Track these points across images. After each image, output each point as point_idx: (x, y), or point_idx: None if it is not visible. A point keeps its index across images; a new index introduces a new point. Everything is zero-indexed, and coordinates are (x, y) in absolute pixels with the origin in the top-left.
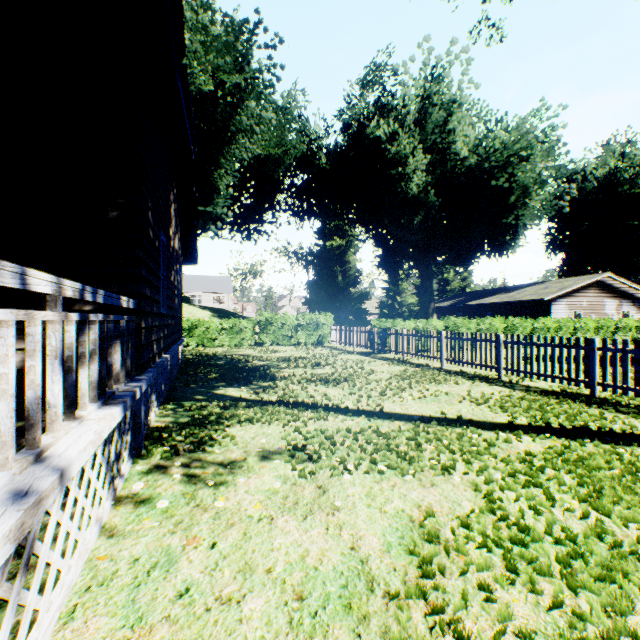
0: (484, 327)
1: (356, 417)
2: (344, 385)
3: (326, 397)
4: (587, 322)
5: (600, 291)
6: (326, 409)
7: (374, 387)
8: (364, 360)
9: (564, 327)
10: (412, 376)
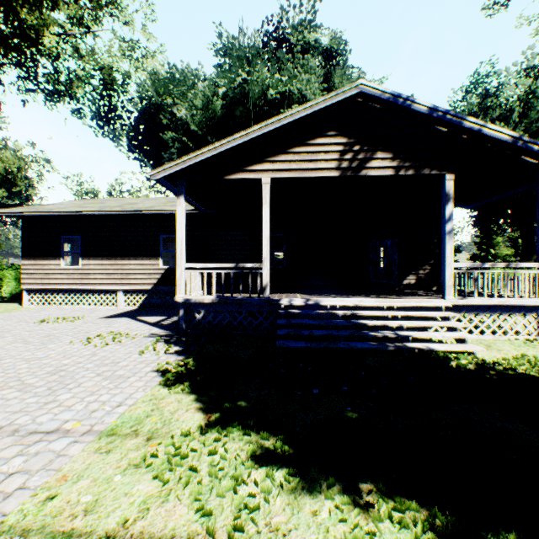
0: None
1: None
2: None
3: None
4: None
5: None
6: None
7: None
8: None
9: None
10: None
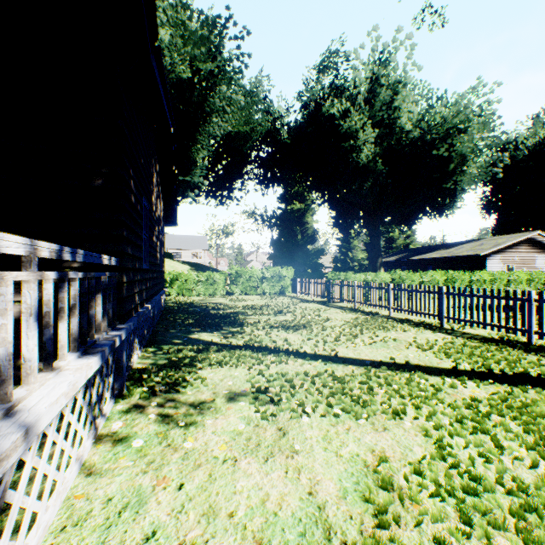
0: (426, 279)
1: (313, 361)
2: (303, 331)
3: (287, 342)
4: (519, 275)
5: (531, 247)
6: (287, 353)
7: (329, 333)
8: (320, 308)
9: (498, 279)
10: (363, 323)
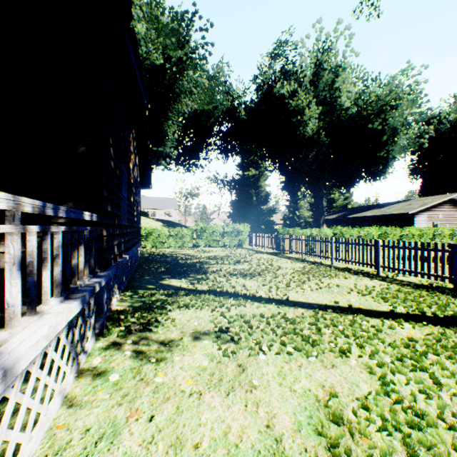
0: (363, 234)
1: (268, 304)
2: (258, 278)
3: (244, 288)
4: (443, 230)
5: (453, 207)
6: (244, 297)
7: (281, 280)
8: (272, 258)
9: (425, 234)
10: (310, 271)
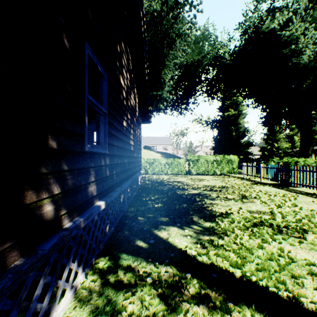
0: None
1: None
2: (316, 244)
3: None
4: None
5: None
6: None
7: None
8: (284, 194)
9: None
10: None
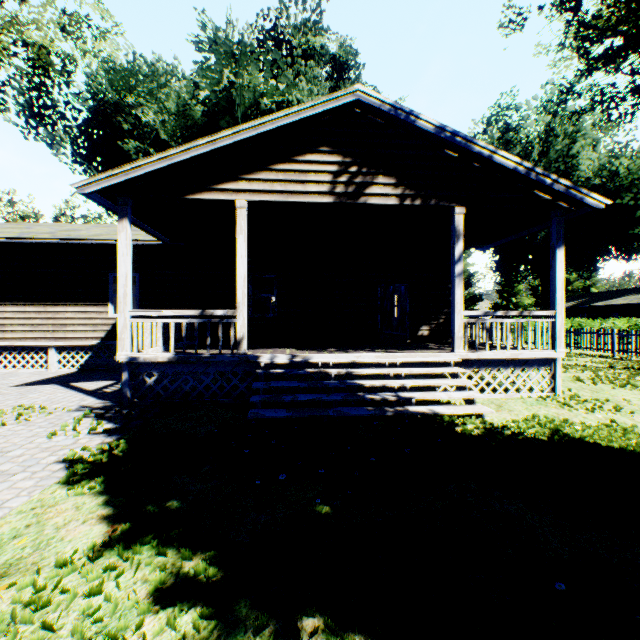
0: (607, 326)
1: None
2: None
3: None
4: None
5: None
6: None
7: None
8: None
9: None
10: None
